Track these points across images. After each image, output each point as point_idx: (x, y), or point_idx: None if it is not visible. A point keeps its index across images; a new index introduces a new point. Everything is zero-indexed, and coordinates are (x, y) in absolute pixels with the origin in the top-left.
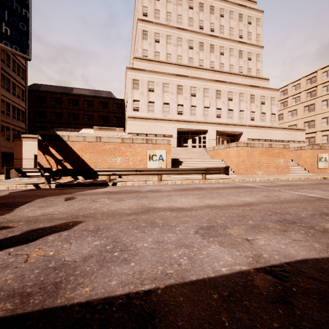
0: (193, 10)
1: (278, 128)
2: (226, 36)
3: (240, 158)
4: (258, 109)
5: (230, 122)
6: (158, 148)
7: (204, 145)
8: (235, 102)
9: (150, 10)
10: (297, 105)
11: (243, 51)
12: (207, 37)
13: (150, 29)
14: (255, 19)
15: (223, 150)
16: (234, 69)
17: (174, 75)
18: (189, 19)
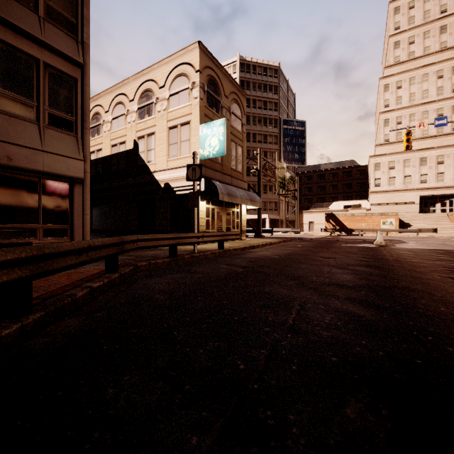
0: (442, 78)
1: None
2: None
3: None
4: None
5: None
6: (389, 217)
7: None
8: None
9: (391, 100)
10: None
11: None
12: None
13: (392, 116)
14: None
15: None
16: None
17: (416, 151)
18: (438, 88)
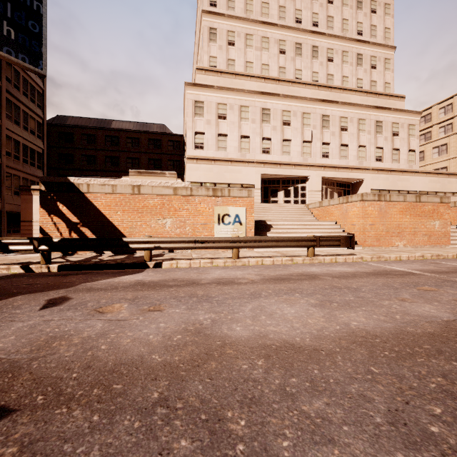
0: None
1: (420, 173)
2: (337, 33)
3: (368, 219)
4: (388, 143)
5: (343, 163)
6: (233, 203)
7: (303, 200)
8: (351, 133)
9: None
10: (448, 137)
11: (363, 54)
12: (307, 34)
13: (221, 26)
14: (382, 4)
15: (337, 207)
16: (350, 83)
17: (257, 94)
18: (280, 8)
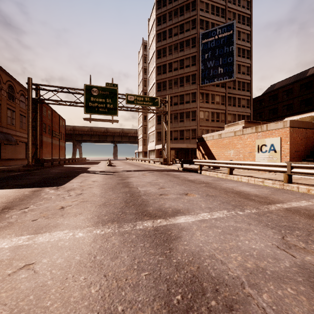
0: None
1: None
2: None
3: None
4: None
5: None
6: (269, 135)
7: None
8: None
9: None
10: None
11: None
12: None
13: None
14: None
15: None
16: None
17: None
18: None
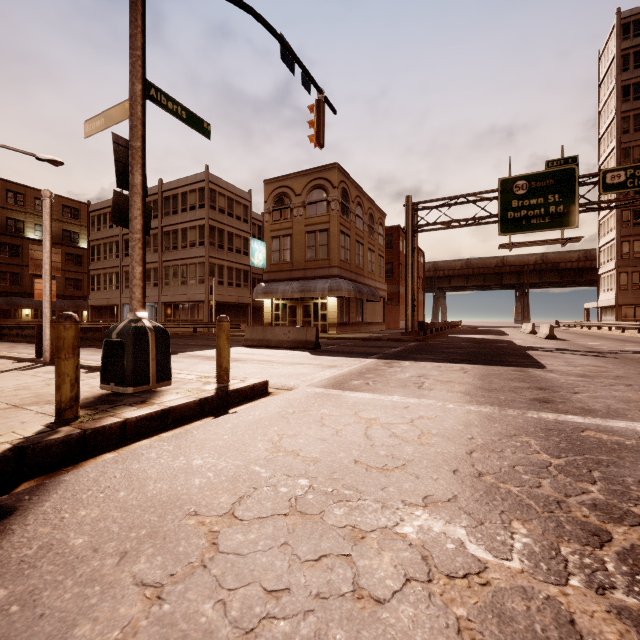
0: None
1: None
2: None
3: None
4: None
5: None
6: None
7: None
8: None
9: None
10: None
11: None
12: None
13: None
14: None
15: None
16: None
17: None
18: None
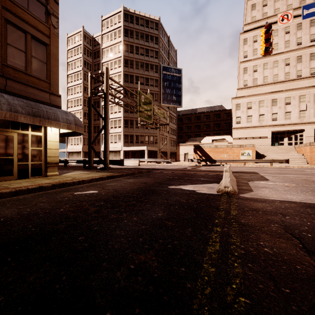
0: (289, 34)
1: None
2: None
3: (313, 153)
4: None
5: None
6: (247, 149)
7: (301, 142)
8: None
9: (249, 52)
10: None
11: None
12: (306, 49)
13: (250, 65)
14: None
15: (303, 148)
16: None
17: (269, 93)
18: (286, 42)
